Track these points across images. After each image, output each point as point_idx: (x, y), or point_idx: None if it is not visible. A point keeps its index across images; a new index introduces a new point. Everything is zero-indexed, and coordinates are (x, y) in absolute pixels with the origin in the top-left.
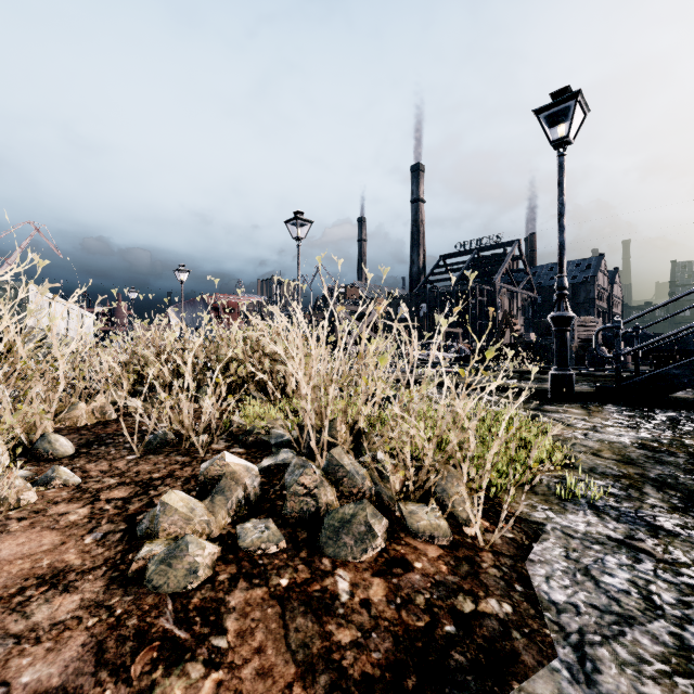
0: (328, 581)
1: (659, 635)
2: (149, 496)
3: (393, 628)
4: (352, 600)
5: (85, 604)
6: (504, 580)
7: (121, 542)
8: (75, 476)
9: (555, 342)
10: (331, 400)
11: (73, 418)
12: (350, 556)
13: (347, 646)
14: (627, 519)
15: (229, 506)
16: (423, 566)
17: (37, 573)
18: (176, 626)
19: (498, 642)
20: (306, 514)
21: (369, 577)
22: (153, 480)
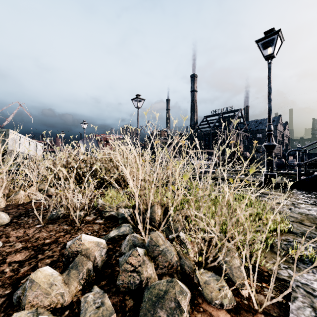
0: None
1: None
2: (36, 259)
3: None
4: None
5: None
6: None
7: (0, 309)
8: None
9: (266, 157)
10: (151, 197)
11: (16, 199)
12: None
13: None
14: None
15: (80, 277)
16: None
17: None
18: None
19: None
20: (132, 285)
21: None
22: (44, 245)
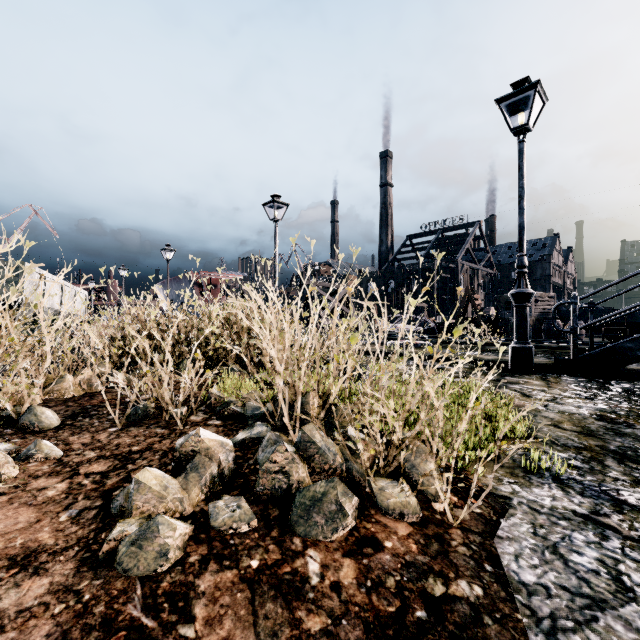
0: (298, 563)
1: (632, 621)
2: (126, 470)
3: (363, 614)
4: (323, 583)
5: (53, 588)
6: (474, 559)
7: (96, 520)
8: (57, 449)
9: (516, 317)
10: (303, 376)
11: (61, 390)
12: (321, 536)
13: (317, 635)
14: (591, 494)
15: (202, 483)
16: (393, 545)
17: (9, 553)
18: (143, 613)
19: (469, 629)
20: (278, 491)
21: (339, 558)
22: (132, 454)
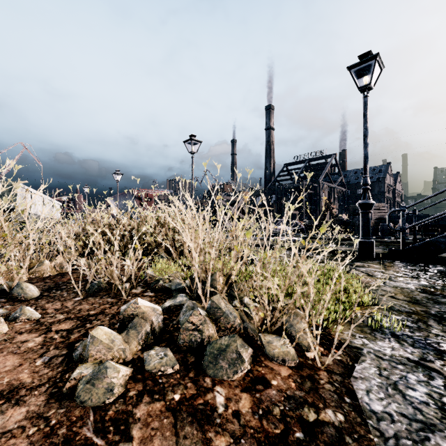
0: (209, 396)
1: None
2: (85, 328)
3: (256, 435)
4: (227, 411)
5: (29, 415)
6: (337, 394)
7: (62, 364)
8: (36, 313)
9: (361, 220)
10: (212, 261)
11: (41, 271)
12: (225, 376)
13: None
14: (419, 345)
15: (139, 338)
16: (278, 383)
17: None
18: (94, 434)
19: None
20: (194, 344)
21: (239, 392)
22: (90, 316)
